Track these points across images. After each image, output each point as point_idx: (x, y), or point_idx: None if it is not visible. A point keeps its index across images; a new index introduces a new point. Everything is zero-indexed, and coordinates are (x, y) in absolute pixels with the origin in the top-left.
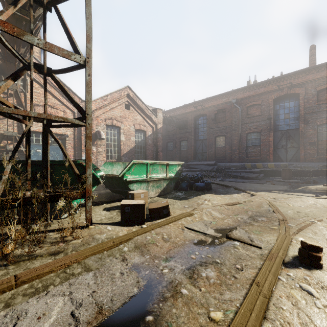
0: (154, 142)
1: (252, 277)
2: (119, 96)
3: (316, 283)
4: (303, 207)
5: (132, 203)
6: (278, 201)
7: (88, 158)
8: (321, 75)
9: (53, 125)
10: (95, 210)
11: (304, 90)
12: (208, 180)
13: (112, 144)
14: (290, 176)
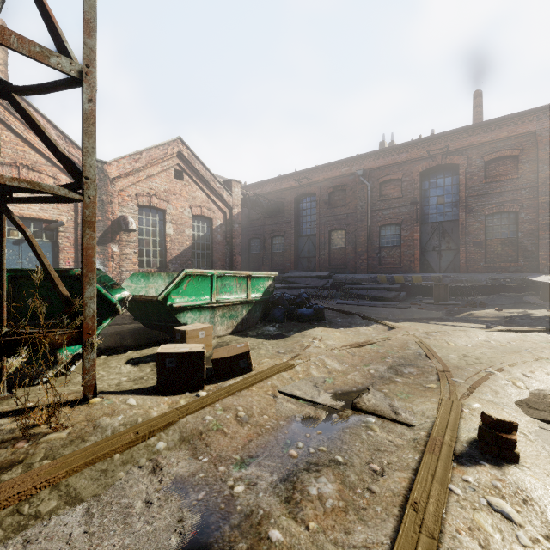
0: (227, 239)
1: (403, 490)
2: (163, 154)
3: (513, 494)
4: (470, 347)
5: (179, 351)
6: (432, 338)
7: (88, 264)
8: (490, 137)
9: (14, 199)
10: (110, 364)
11: (466, 159)
12: (319, 303)
13: (150, 240)
14: (447, 295)
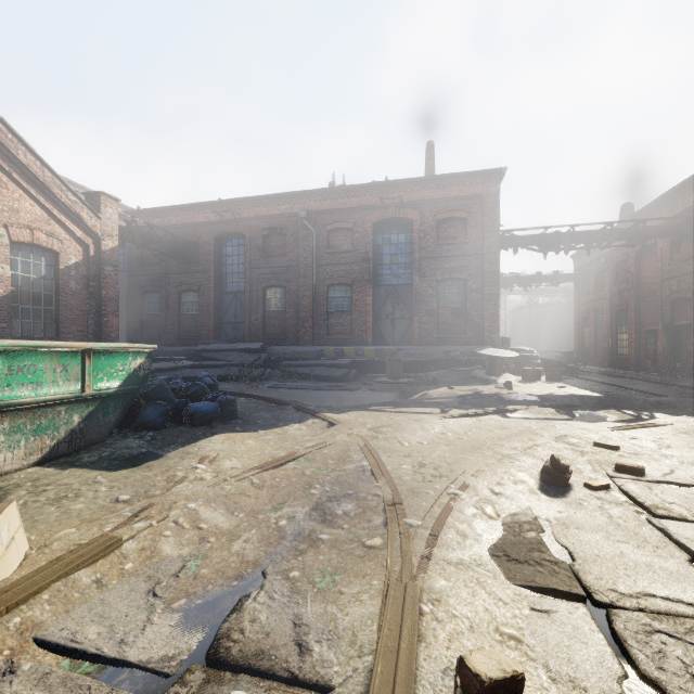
0: (90, 288)
1: None
2: None
3: None
4: (427, 446)
5: None
6: (381, 437)
7: None
8: (442, 194)
9: None
10: None
11: (419, 215)
12: (242, 389)
13: None
14: (401, 371)
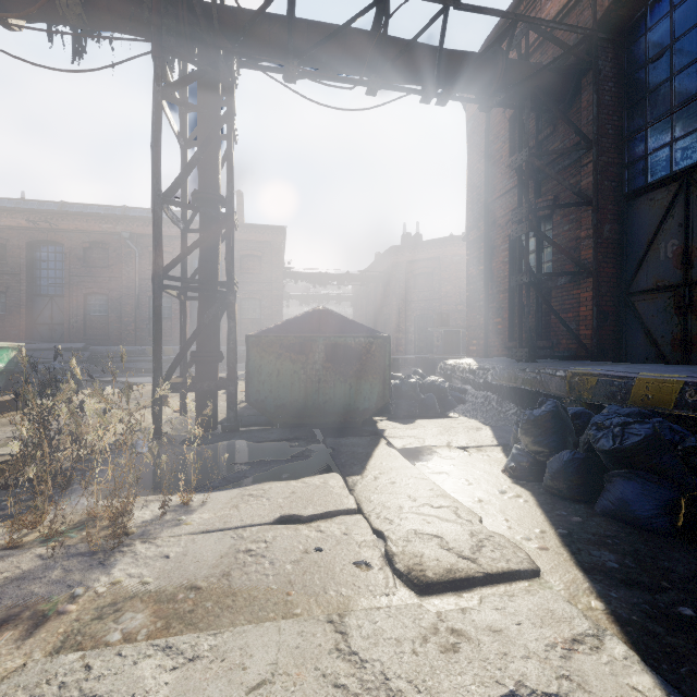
0: None
1: None
2: None
3: None
4: None
5: None
6: None
7: None
8: (244, 237)
9: None
10: None
11: None
12: None
13: None
14: None
